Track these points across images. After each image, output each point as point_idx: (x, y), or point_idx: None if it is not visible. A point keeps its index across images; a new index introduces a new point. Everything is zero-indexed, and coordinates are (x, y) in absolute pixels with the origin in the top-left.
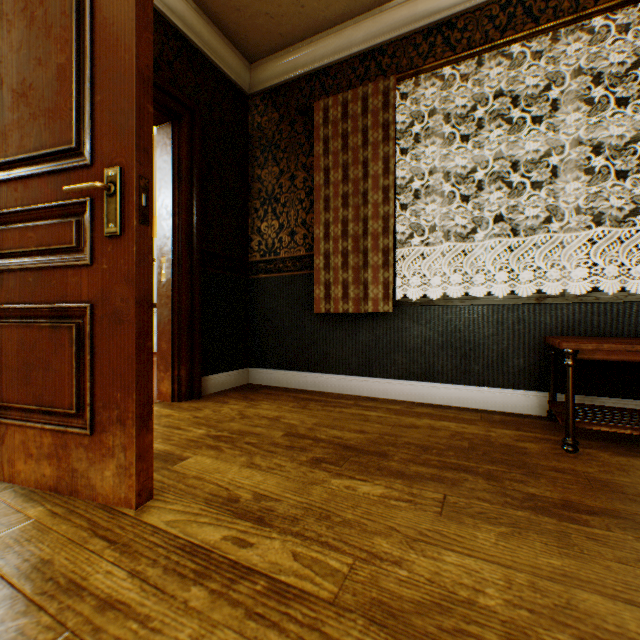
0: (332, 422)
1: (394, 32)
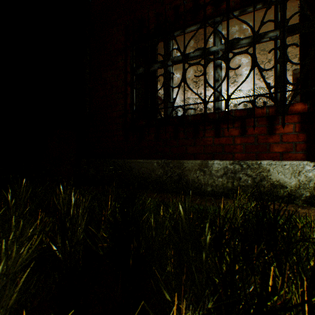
0: None
1: None
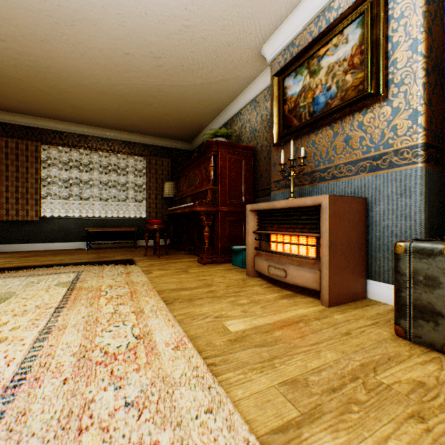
0: (18, 254)
1: (41, 126)
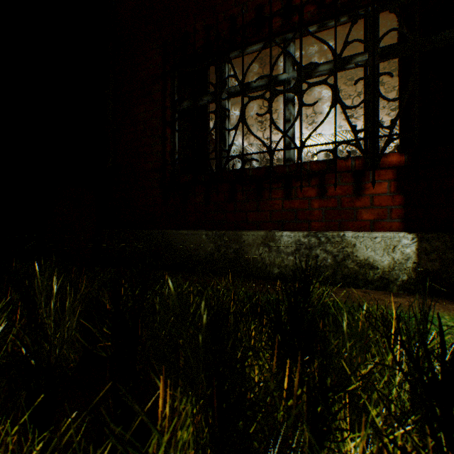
0: None
1: None
